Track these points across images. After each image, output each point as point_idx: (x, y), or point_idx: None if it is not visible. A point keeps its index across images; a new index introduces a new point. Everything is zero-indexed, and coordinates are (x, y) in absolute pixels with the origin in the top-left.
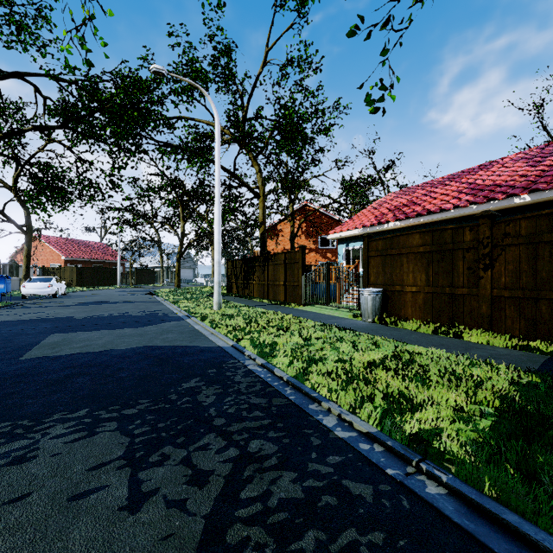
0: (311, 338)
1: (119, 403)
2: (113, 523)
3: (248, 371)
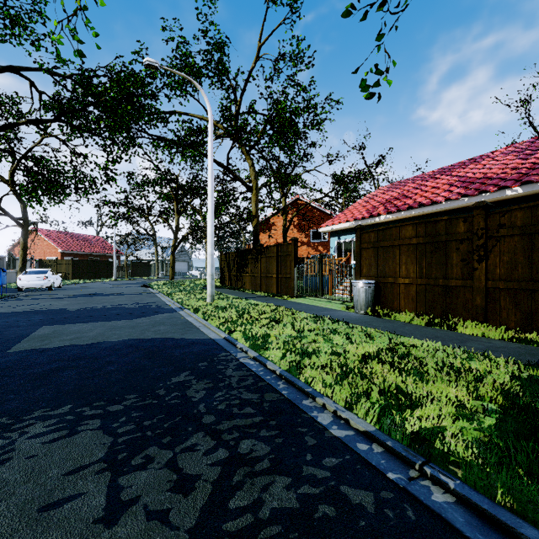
0: (304, 330)
1: (105, 399)
2: (86, 538)
3: (240, 364)
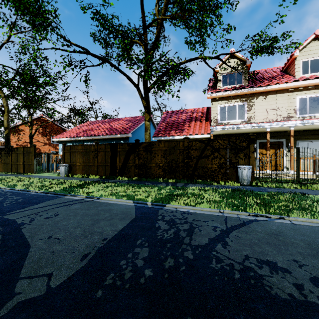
0: (33, 182)
1: None
2: None
3: (4, 191)
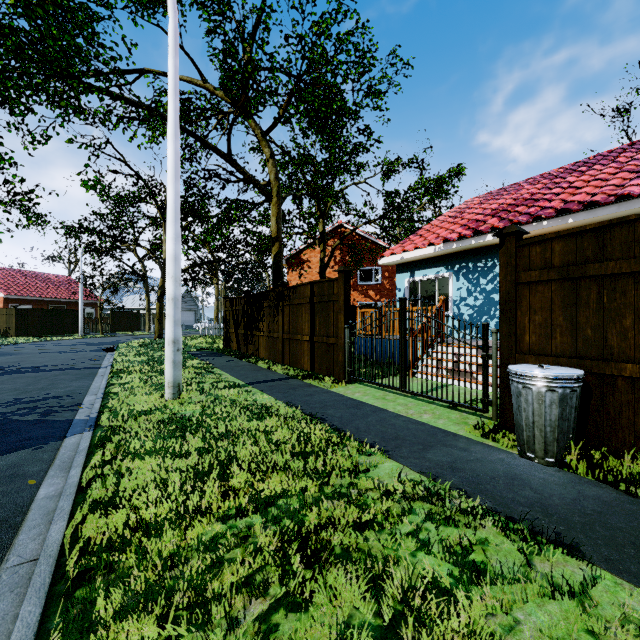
0: None
1: None
2: None
3: None
